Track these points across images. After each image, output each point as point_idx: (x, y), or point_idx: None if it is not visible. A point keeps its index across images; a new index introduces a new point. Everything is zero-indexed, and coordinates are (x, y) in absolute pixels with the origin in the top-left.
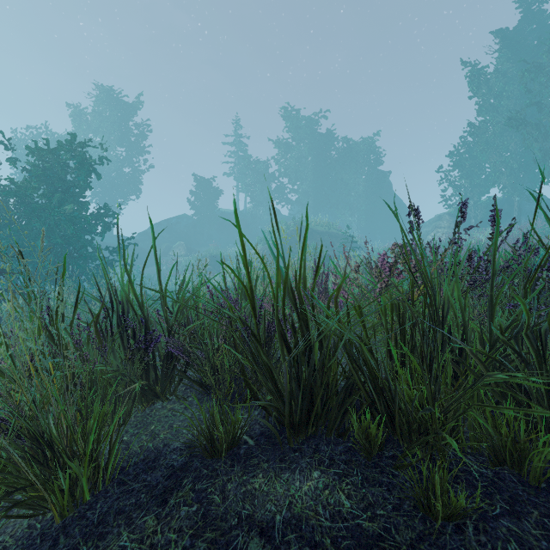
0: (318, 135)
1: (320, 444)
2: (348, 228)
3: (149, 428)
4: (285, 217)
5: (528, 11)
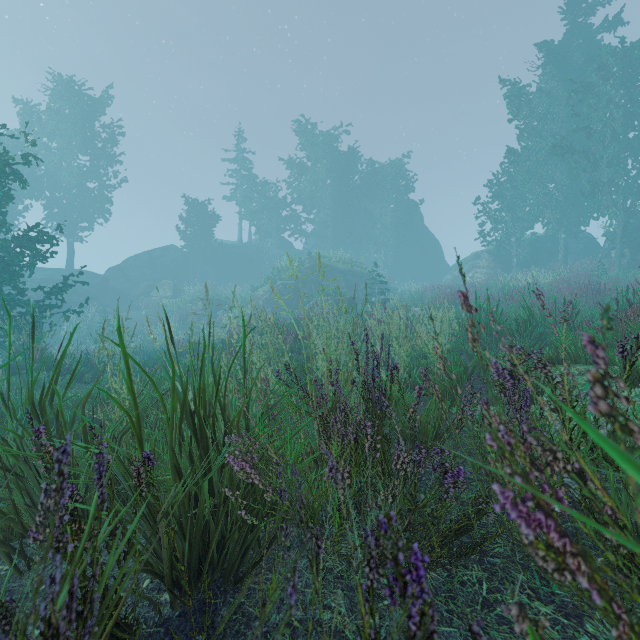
0: (338, 154)
1: None
2: (376, 265)
3: None
4: (299, 252)
5: (575, 24)
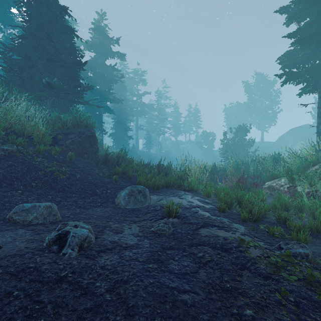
0: None
1: None
2: None
3: None
4: None
5: None
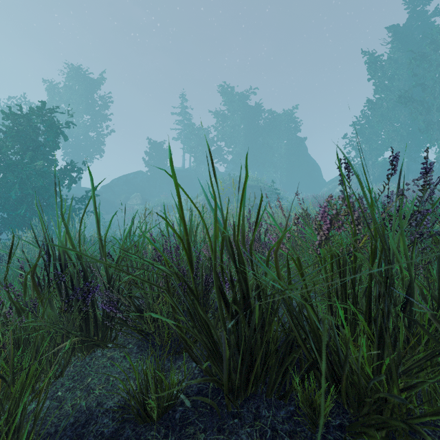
0: (248, 108)
1: (260, 407)
2: (273, 182)
3: (85, 381)
4: (222, 174)
5: (415, 11)
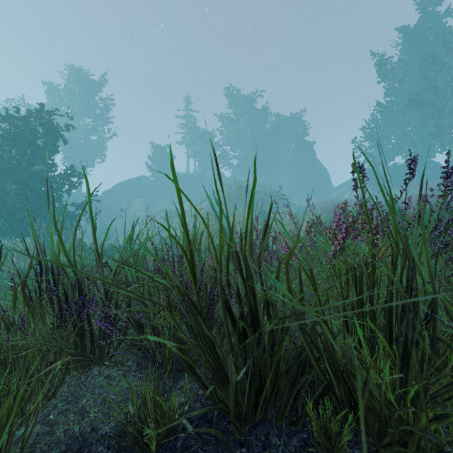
0: (255, 111)
1: (270, 435)
2: (280, 187)
3: (79, 402)
4: (228, 179)
5: (426, 12)
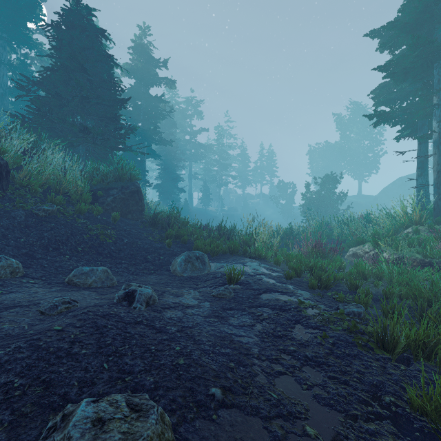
0: None
1: None
2: None
3: None
4: None
5: None
